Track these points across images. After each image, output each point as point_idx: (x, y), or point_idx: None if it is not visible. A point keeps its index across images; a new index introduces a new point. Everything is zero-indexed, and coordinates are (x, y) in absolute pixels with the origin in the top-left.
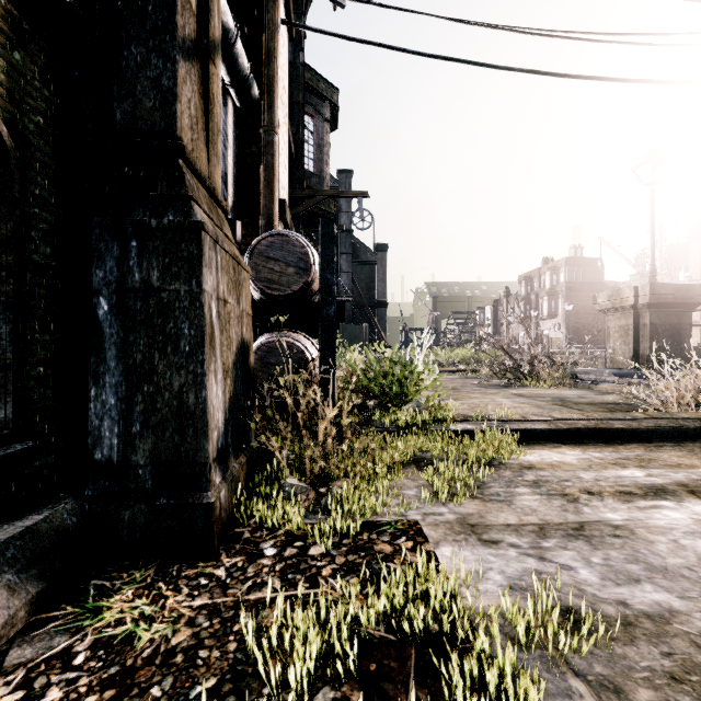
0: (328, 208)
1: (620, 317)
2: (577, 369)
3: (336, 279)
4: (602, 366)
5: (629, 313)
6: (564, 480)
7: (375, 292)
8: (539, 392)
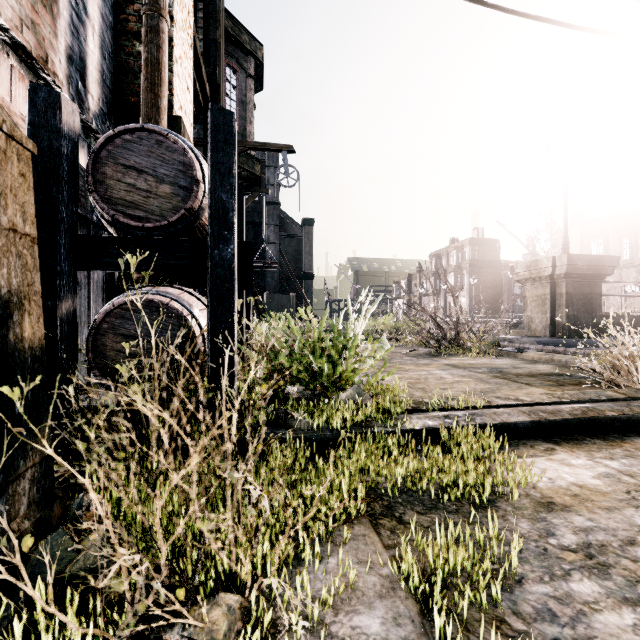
0: (251, 169)
1: (537, 286)
2: (504, 338)
3: (264, 250)
4: (503, 333)
5: (546, 283)
6: (627, 541)
7: (302, 265)
8: (471, 362)
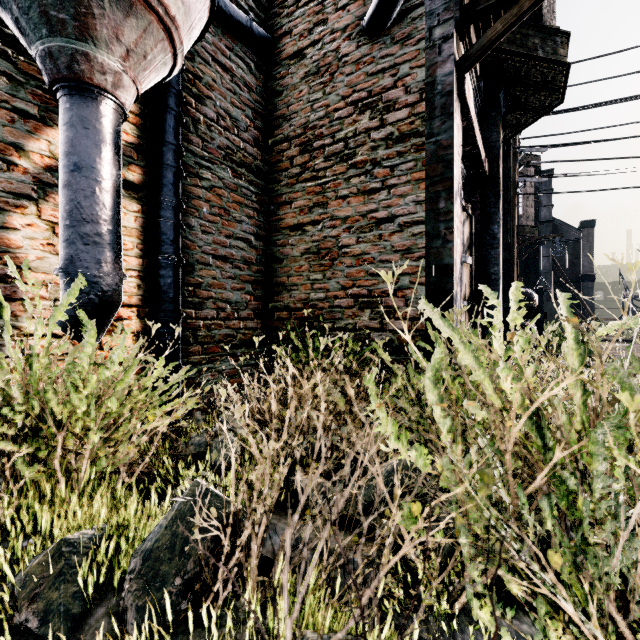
0: (532, 234)
1: None
2: None
3: (536, 263)
4: None
5: None
6: None
7: (579, 268)
8: None
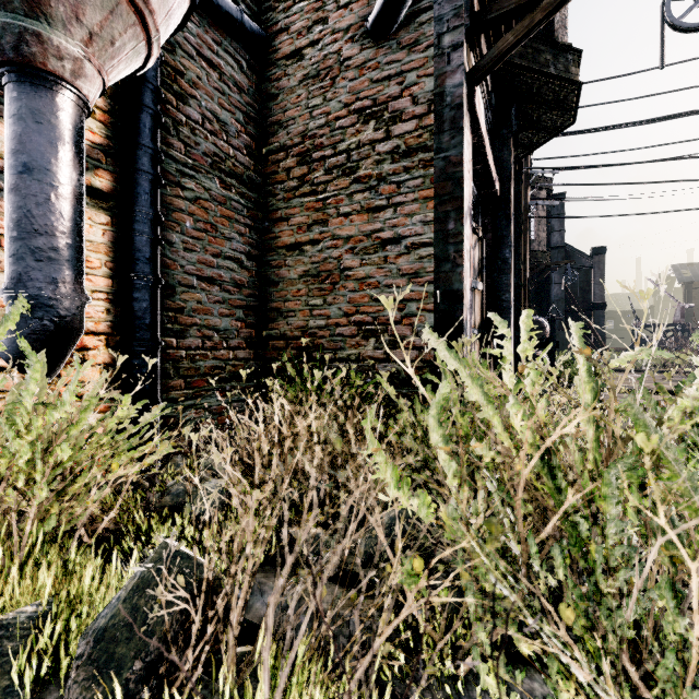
0: (544, 260)
1: None
2: None
3: (548, 290)
4: None
5: None
6: None
7: (590, 295)
8: None
